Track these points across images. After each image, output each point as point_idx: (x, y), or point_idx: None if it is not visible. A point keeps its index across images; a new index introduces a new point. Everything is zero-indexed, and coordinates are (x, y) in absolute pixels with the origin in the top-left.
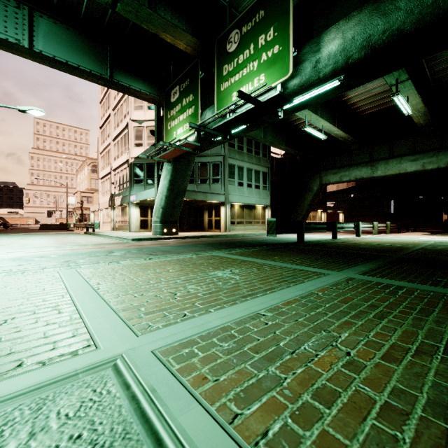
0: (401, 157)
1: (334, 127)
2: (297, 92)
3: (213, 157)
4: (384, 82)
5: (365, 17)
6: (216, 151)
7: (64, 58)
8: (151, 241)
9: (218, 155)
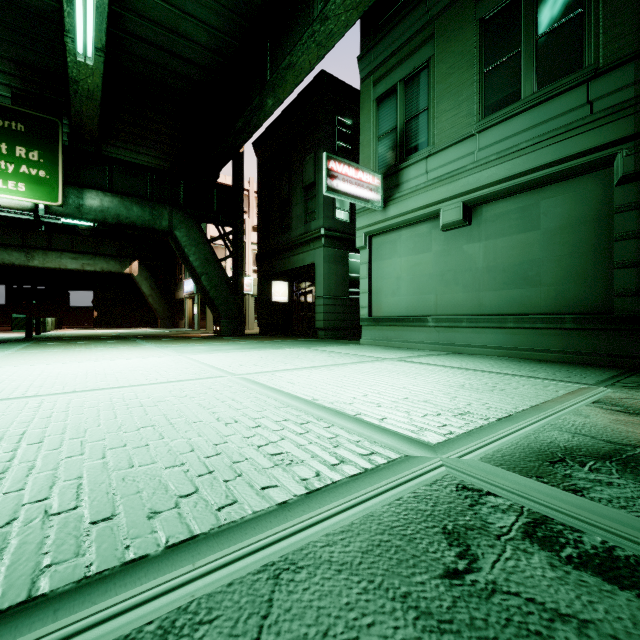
0: (62, 252)
1: None
2: (59, 216)
3: None
4: None
5: (116, 202)
6: None
7: None
8: None
9: None
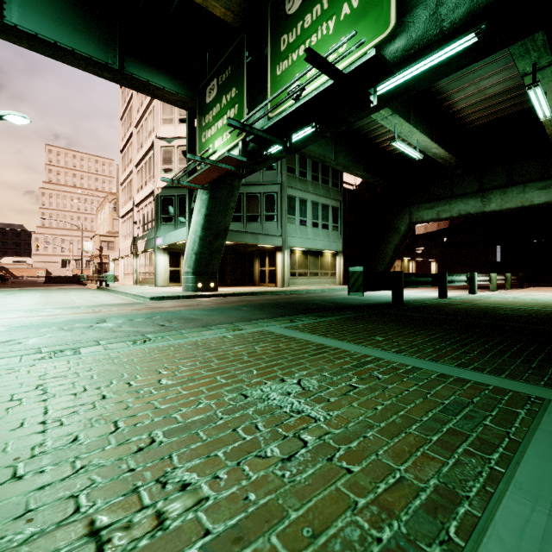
0: (525, 184)
1: (432, 142)
2: (401, 62)
3: (267, 187)
4: (506, 77)
5: None
6: (271, 178)
7: (50, 37)
8: (177, 300)
9: (273, 184)
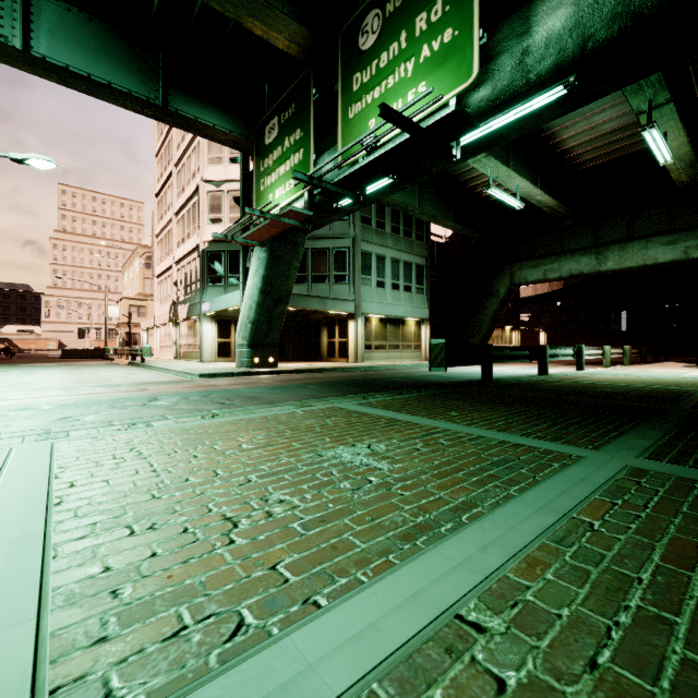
0: (647, 239)
1: (536, 188)
2: (486, 113)
3: (337, 241)
4: (622, 111)
5: None
6: (341, 230)
7: (83, 69)
8: (231, 377)
9: (345, 237)
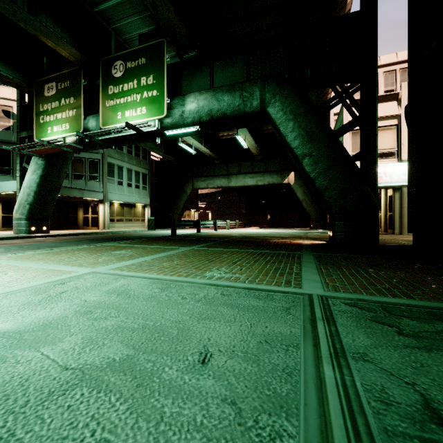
0: (245, 174)
1: (201, 145)
2: (170, 128)
3: (91, 154)
4: None
5: (209, 97)
6: None
7: None
8: (19, 239)
9: (96, 153)
